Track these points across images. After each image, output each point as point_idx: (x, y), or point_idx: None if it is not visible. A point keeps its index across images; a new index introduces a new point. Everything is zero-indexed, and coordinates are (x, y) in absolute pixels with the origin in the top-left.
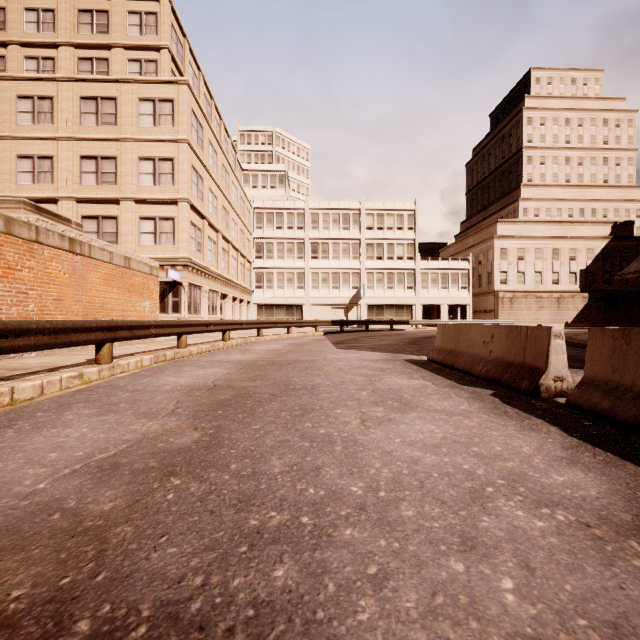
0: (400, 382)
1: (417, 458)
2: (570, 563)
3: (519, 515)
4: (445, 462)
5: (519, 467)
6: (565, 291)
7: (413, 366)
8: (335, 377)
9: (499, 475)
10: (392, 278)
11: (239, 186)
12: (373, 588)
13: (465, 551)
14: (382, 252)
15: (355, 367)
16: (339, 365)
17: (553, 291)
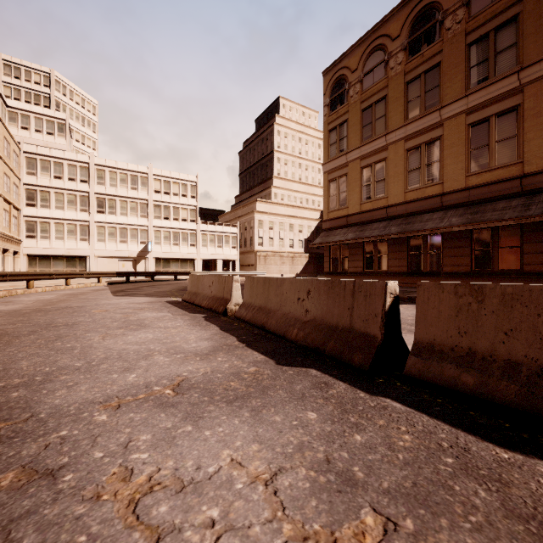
0: (149, 315)
1: (127, 348)
2: (166, 367)
3: (161, 358)
4: (142, 347)
5: (180, 344)
6: (296, 252)
7: (168, 305)
8: (98, 316)
9: (166, 348)
10: (178, 236)
11: (2, 125)
12: (68, 388)
13: (123, 372)
14: (169, 213)
15: (121, 308)
16: (107, 308)
17: (290, 252)
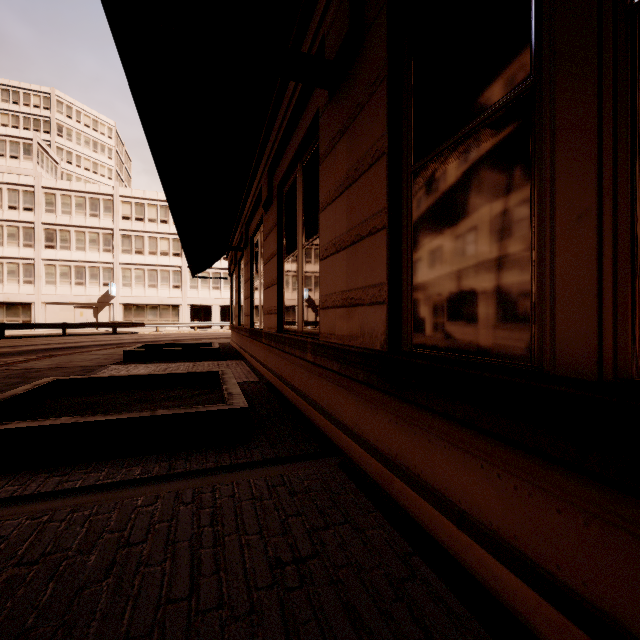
0: None
1: None
2: None
3: None
4: None
5: None
6: None
7: None
8: None
9: None
10: (155, 275)
11: None
12: None
13: None
14: (142, 246)
15: None
16: None
17: None
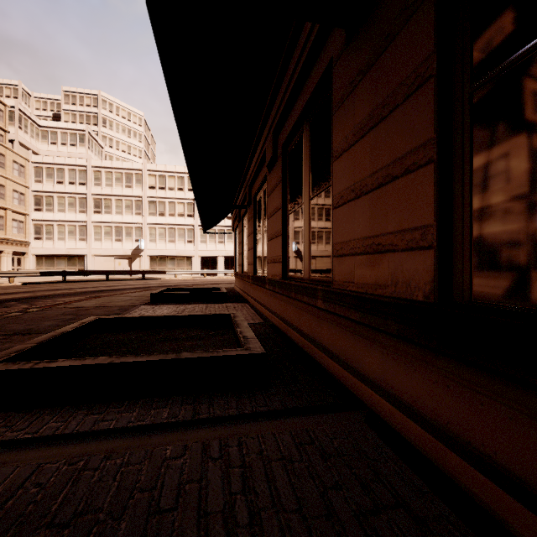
0: None
1: None
2: None
3: None
4: None
5: None
6: None
7: None
8: None
9: None
10: (173, 233)
11: None
12: None
13: None
14: (164, 209)
15: None
16: None
17: None
